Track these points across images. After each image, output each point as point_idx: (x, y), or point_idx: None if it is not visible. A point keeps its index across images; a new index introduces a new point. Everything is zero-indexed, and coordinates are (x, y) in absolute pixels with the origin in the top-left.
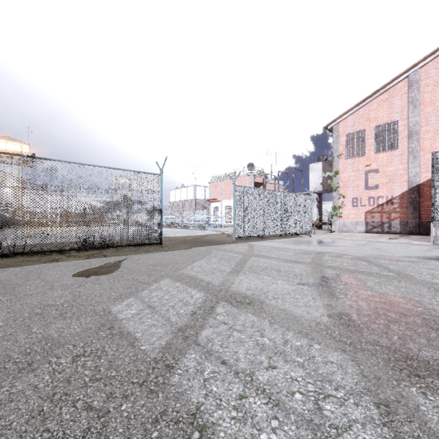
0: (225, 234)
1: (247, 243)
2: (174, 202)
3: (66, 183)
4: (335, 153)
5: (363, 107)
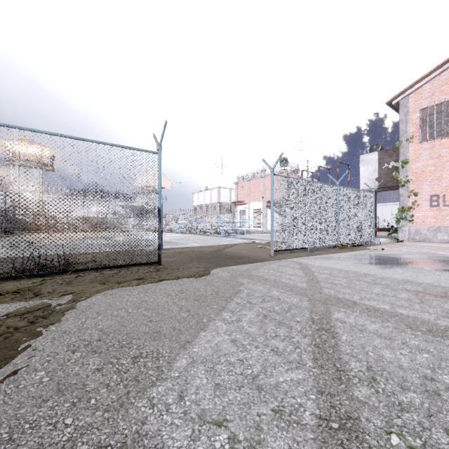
0: (256, 244)
1: (295, 261)
2: (197, 206)
3: None
4: (402, 136)
5: (448, 69)
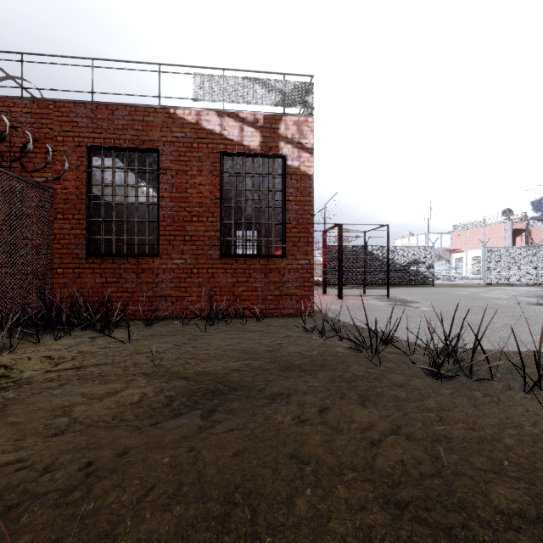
0: (474, 284)
1: (496, 287)
2: None
3: (392, 255)
4: None
5: None
